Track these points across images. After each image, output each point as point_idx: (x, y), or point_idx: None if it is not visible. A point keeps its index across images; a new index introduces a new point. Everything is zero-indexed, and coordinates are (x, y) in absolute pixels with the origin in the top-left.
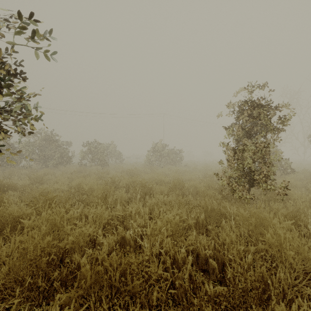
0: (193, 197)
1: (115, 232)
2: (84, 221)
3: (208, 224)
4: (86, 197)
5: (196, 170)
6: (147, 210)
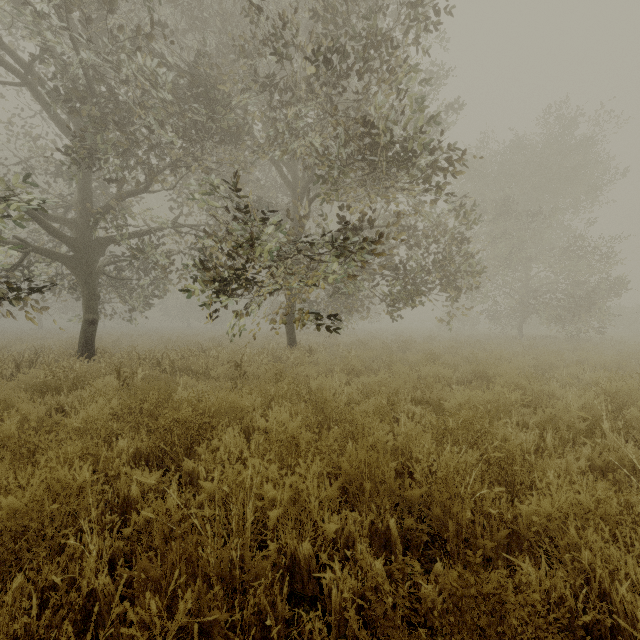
0: None
1: None
2: None
3: None
4: None
5: None
6: None
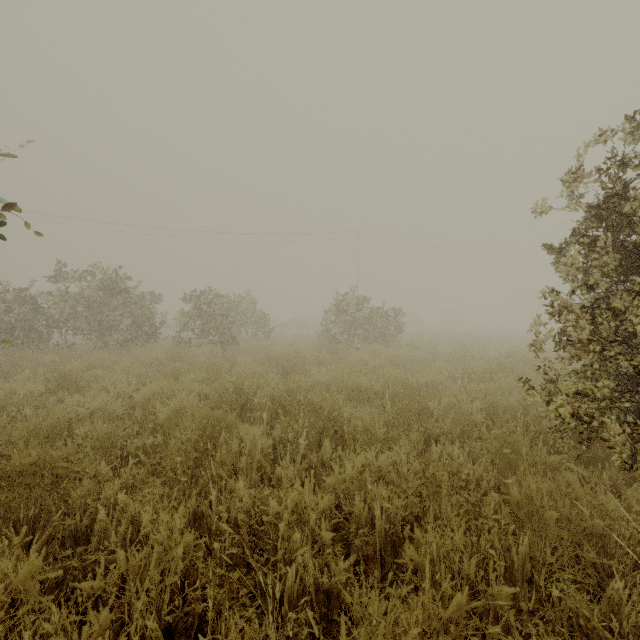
0: (453, 442)
1: (206, 639)
2: (130, 539)
3: (537, 566)
4: (161, 438)
5: (438, 356)
6: (329, 500)
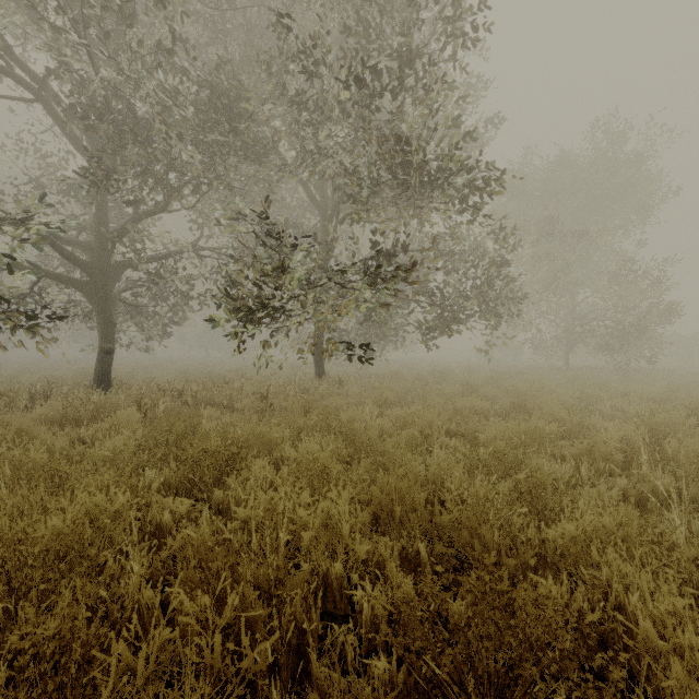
0: None
1: None
2: None
3: None
4: None
5: None
6: None
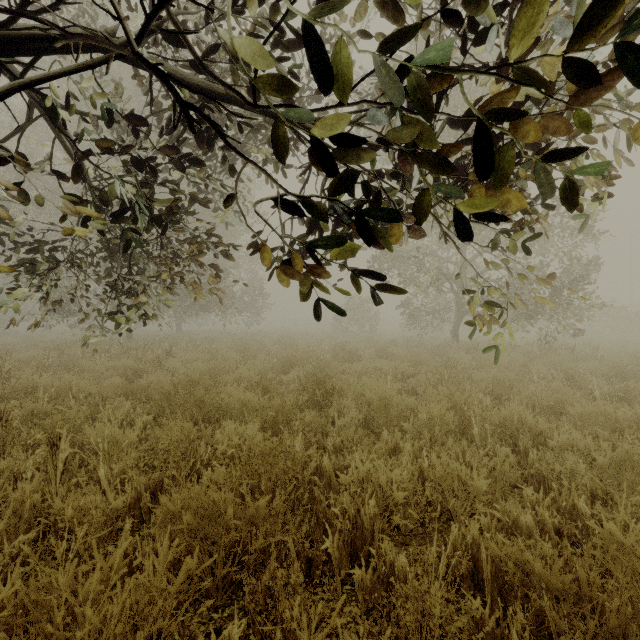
0: None
1: None
2: None
3: None
4: None
5: None
6: None
